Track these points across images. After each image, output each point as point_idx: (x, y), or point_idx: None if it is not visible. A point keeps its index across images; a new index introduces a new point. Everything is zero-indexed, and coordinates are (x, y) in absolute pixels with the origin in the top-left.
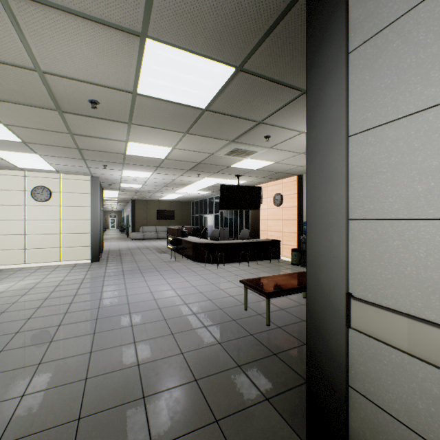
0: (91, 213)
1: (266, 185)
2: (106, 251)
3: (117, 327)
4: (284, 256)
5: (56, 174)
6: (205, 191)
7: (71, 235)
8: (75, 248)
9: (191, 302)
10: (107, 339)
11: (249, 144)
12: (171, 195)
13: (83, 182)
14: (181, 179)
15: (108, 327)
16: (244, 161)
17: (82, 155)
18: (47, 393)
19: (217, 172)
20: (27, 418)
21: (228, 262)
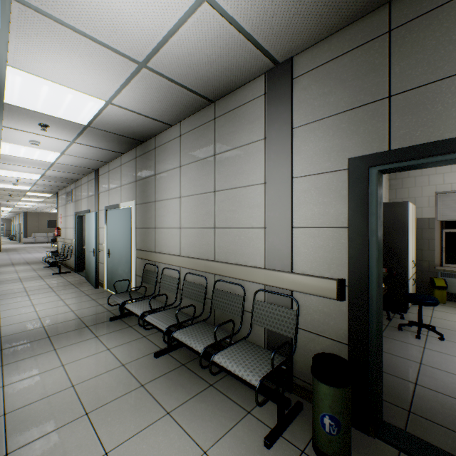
0: None
1: None
2: (3, 248)
3: (19, 259)
4: None
5: None
6: None
7: None
8: None
9: None
10: (16, 260)
11: None
12: None
13: None
14: None
15: (16, 259)
16: None
17: None
18: (3, 263)
19: None
20: (1, 264)
21: None
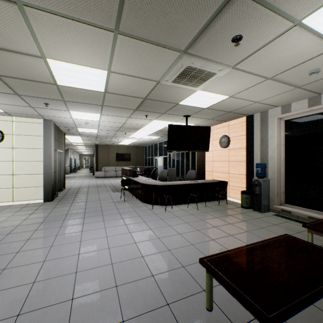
0: (43, 155)
1: (211, 129)
2: (67, 189)
3: None
4: (232, 196)
5: (9, 116)
6: (155, 136)
7: (23, 176)
8: (28, 188)
9: (124, 283)
10: None
11: (206, 58)
12: (126, 140)
13: (36, 125)
14: (130, 122)
15: None
16: (195, 94)
17: (10, 87)
18: None
19: (165, 113)
20: None
21: (176, 203)
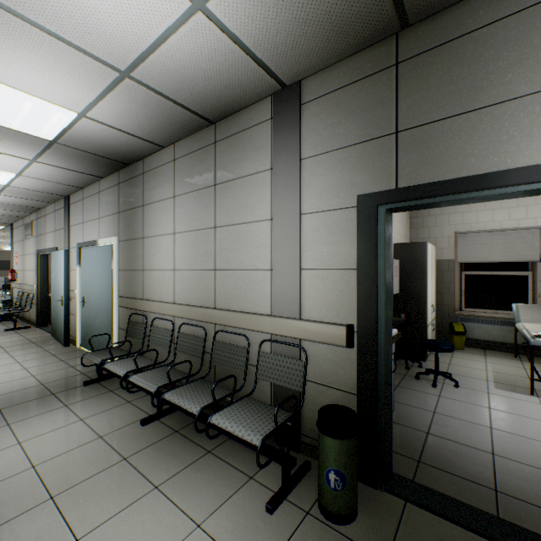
0: None
1: None
2: None
3: None
4: None
5: None
6: None
7: None
8: None
9: None
10: None
11: None
12: None
13: None
14: None
15: None
16: None
17: None
18: None
19: None
20: None
21: None
